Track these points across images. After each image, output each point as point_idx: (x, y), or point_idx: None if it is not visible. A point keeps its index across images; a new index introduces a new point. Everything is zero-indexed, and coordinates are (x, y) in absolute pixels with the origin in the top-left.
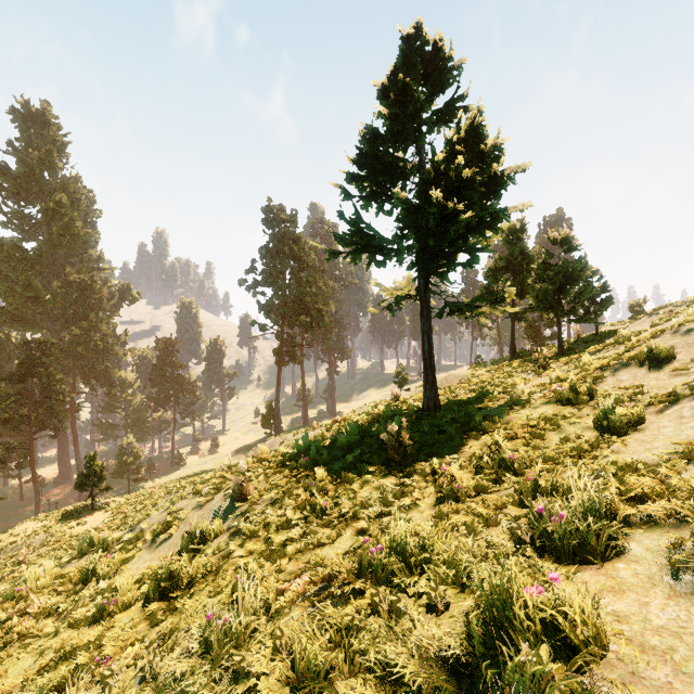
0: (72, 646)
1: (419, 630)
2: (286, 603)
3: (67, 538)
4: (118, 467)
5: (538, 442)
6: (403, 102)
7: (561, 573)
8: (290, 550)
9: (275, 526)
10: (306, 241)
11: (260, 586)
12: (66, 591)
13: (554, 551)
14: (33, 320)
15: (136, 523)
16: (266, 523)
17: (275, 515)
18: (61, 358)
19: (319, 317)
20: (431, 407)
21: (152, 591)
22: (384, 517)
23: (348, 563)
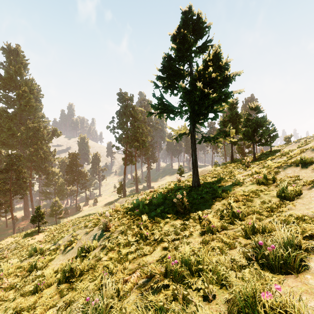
0: (20, 307)
1: (200, 312)
2: (128, 290)
3: (26, 245)
4: (51, 212)
5: (250, 203)
6: (183, 42)
7: (275, 279)
8: (130, 257)
9: (123, 245)
10: (137, 108)
11: (115, 277)
12: (21, 275)
13: (268, 265)
14: (12, 144)
15: (56, 241)
16: (118, 243)
17: (123, 239)
18: (25, 162)
19: (143, 143)
20: (196, 185)
21: (62, 278)
22: (176, 241)
23: (159, 267)
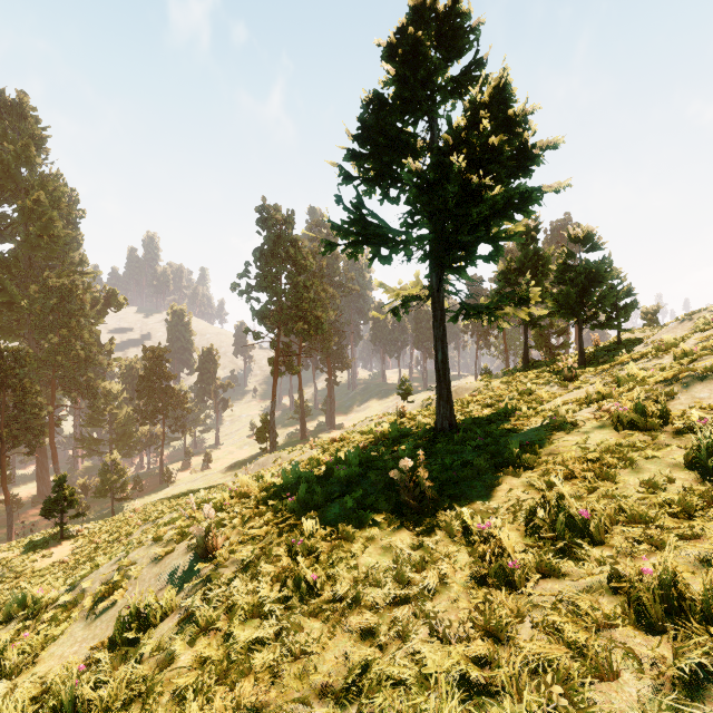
0: None
1: None
2: None
3: (28, 573)
4: (101, 486)
5: (608, 486)
6: (414, 62)
7: None
8: (257, 662)
9: (242, 612)
10: (303, 243)
11: None
12: None
13: None
14: (8, 327)
15: (78, 578)
16: (230, 604)
17: (245, 591)
18: (38, 368)
19: (317, 324)
20: (445, 426)
21: None
22: (400, 607)
23: None
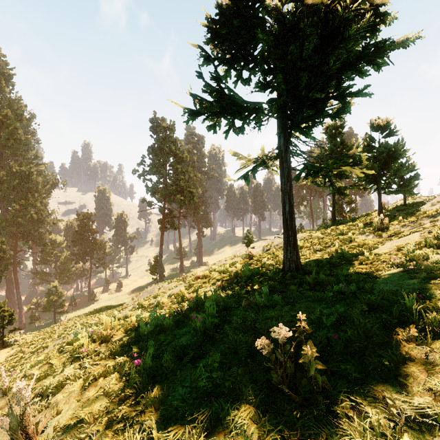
0: None
1: None
2: None
3: None
4: (47, 304)
5: None
6: None
7: None
8: None
9: None
10: (181, 143)
11: None
12: None
13: None
14: None
15: None
16: None
17: None
18: (6, 226)
19: (190, 196)
20: (292, 269)
21: None
22: None
23: None
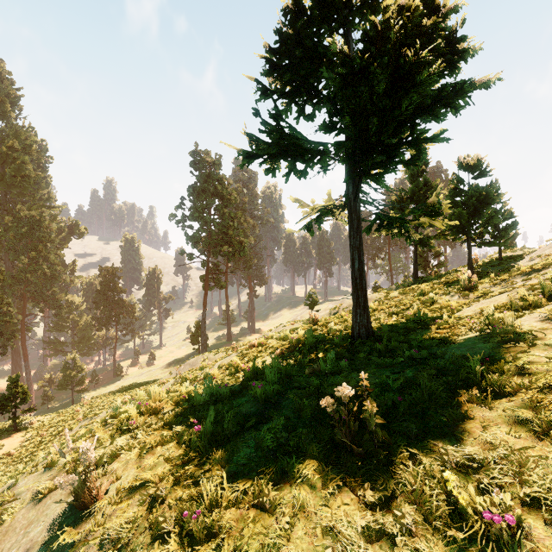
0: None
1: None
2: None
3: None
4: (63, 380)
5: None
6: None
7: None
8: None
9: None
10: (229, 182)
11: None
12: None
13: None
14: None
15: None
16: None
17: None
18: (12, 284)
19: (240, 247)
20: (362, 334)
21: None
22: None
23: None
